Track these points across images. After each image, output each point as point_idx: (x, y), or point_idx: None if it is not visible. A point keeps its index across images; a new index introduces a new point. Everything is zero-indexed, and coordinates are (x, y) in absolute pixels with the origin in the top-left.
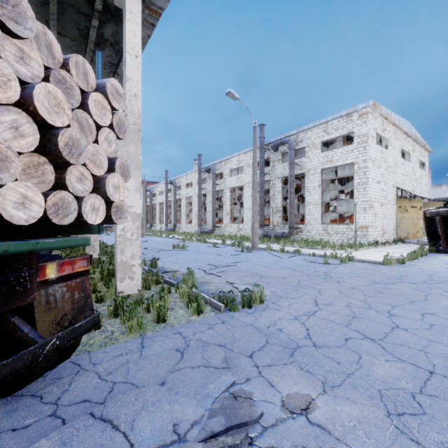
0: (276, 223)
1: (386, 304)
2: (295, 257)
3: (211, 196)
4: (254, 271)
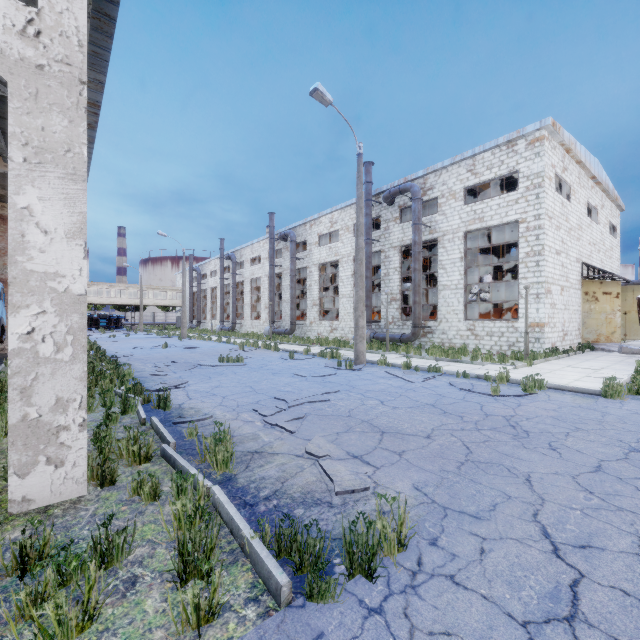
0: (390, 319)
1: None
2: (432, 379)
3: (288, 277)
4: (364, 417)
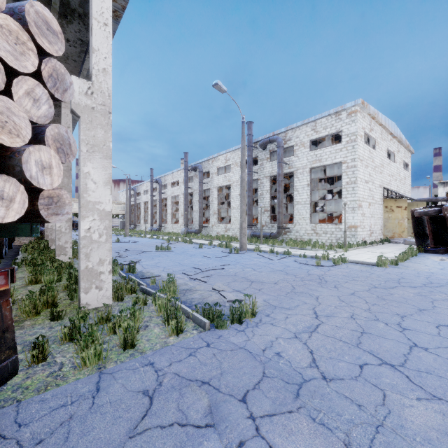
0: (264, 223)
1: (394, 314)
2: (285, 258)
3: (197, 195)
4: (243, 276)
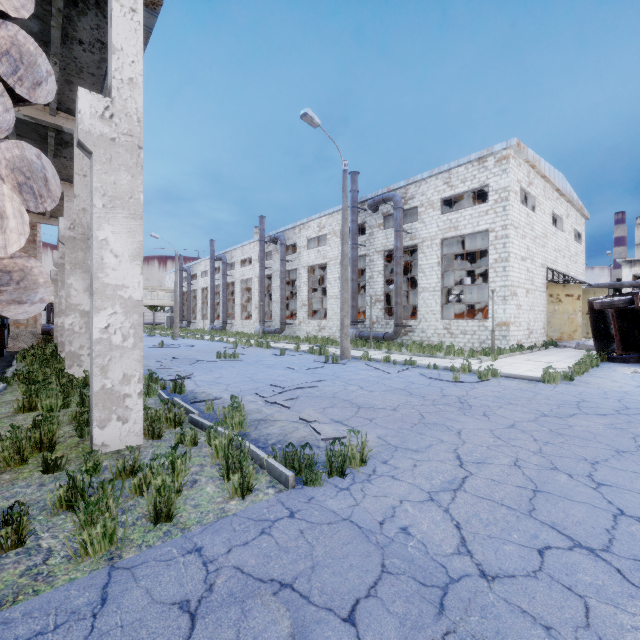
0: (375, 319)
1: (579, 458)
2: (407, 370)
3: (278, 278)
4: (346, 398)
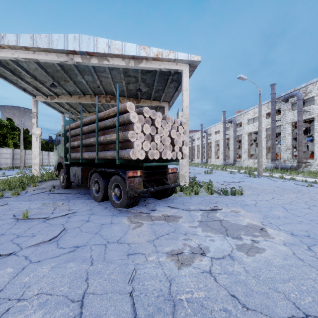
0: (286, 158)
1: None
2: (288, 181)
3: (232, 139)
4: (248, 186)
